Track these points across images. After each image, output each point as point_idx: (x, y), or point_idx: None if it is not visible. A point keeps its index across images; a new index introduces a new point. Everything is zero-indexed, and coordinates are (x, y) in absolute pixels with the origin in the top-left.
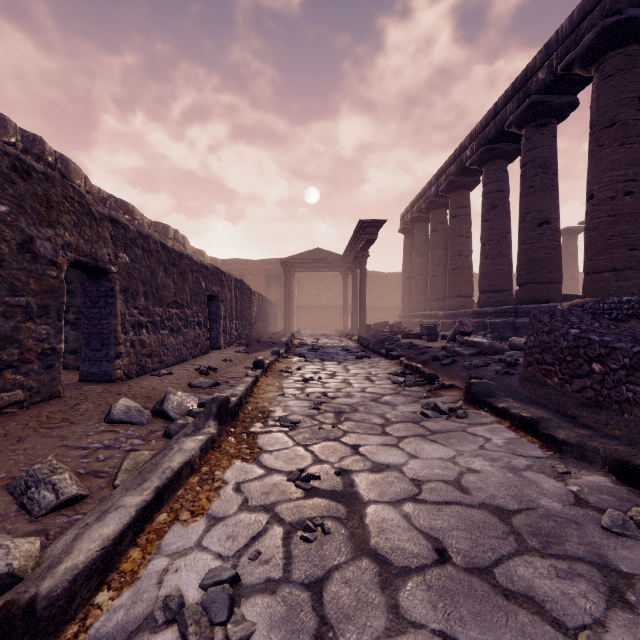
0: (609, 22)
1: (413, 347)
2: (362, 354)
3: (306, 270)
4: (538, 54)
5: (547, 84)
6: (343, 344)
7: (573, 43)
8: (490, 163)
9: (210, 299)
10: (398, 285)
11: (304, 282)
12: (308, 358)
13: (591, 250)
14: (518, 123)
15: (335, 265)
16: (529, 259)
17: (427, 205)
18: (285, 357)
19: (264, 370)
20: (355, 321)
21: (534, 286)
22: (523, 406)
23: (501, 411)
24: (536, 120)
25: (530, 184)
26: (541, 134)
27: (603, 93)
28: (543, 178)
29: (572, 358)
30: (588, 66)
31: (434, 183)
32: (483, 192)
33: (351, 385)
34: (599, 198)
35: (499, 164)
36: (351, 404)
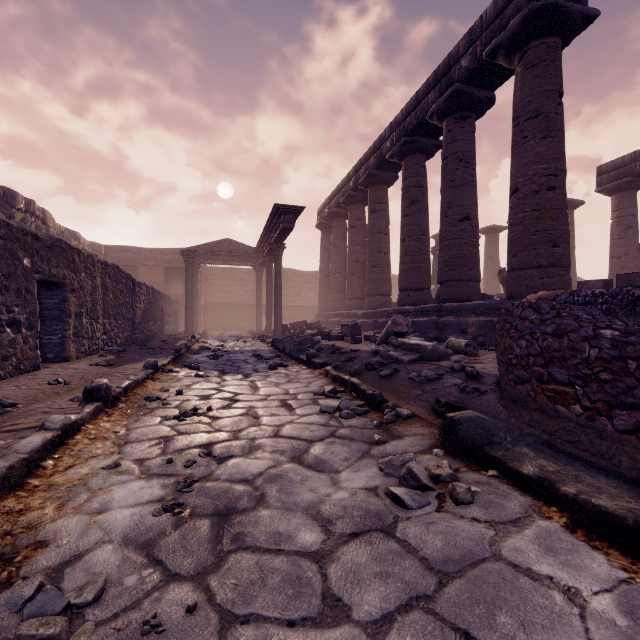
0: (537, 5)
1: (338, 351)
2: (277, 362)
3: (214, 263)
4: (461, 40)
5: (470, 72)
6: (255, 347)
7: (498, 29)
8: (410, 156)
9: (49, 287)
10: (314, 284)
11: (213, 277)
12: (203, 370)
13: (516, 245)
14: (440, 113)
15: (248, 259)
16: (451, 255)
17: (345, 199)
18: (167, 370)
19: (110, 401)
20: (270, 321)
21: (456, 284)
22: (564, 469)
23: (533, 483)
24: (457, 112)
25: (452, 178)
26: (462, 127)
27: (527, 83)
28: (464, 172)
29: (612, 376)
30: (512, 55)
31: (353, 176)
32: (403, 186)
33: (258, 420)
34: (524, 191)
35: (419, 158)
36: (253, 477)
